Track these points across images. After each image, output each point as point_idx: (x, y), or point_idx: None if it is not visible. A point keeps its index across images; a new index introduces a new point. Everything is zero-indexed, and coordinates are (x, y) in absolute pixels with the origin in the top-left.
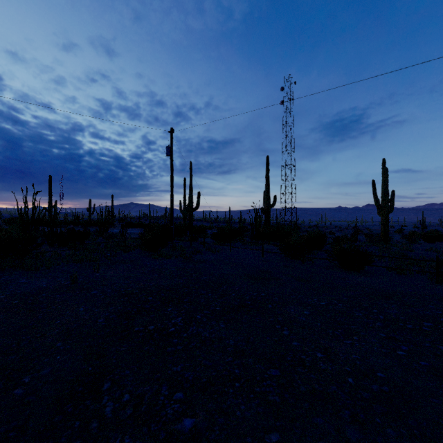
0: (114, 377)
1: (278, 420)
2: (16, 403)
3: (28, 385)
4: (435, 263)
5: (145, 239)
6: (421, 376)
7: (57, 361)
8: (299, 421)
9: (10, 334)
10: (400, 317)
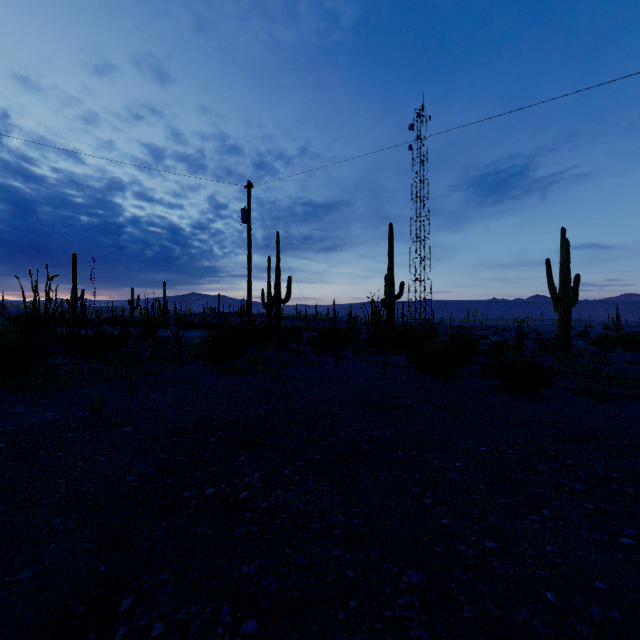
0: (141, 586)
1: None
2: None
3: None
4: None
5: (209, 347)
6: None
7: (48, 554)
8: None
9: None
10: (612, 474)
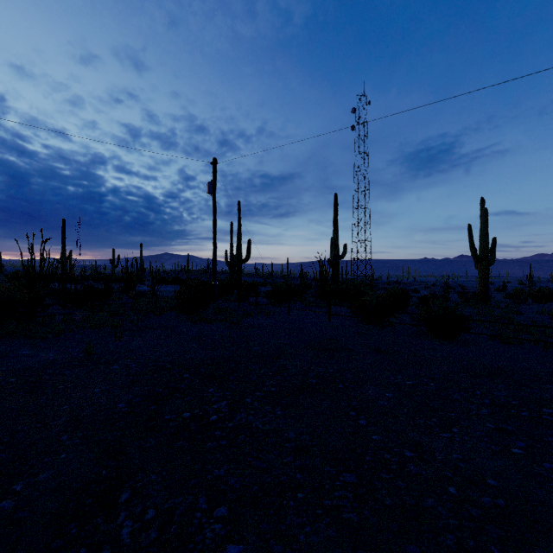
0: (135, 484)
1: (357, 548)
2: (3, 521)
3: (19, 495)
4: (550, 329)
5: (181, 299)
6: (546, 484)
7: (60, 461)
8: (385, 550)
9: (2, 424)
10: (511, 401)
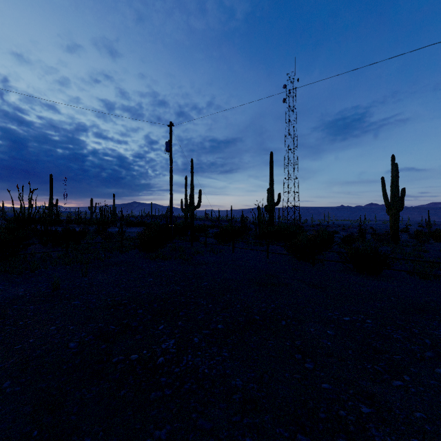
0: None
1: None
2: None
3: None
4: None
5: (142, 239)
6: None
7: None
8: None
9: None
10: None
